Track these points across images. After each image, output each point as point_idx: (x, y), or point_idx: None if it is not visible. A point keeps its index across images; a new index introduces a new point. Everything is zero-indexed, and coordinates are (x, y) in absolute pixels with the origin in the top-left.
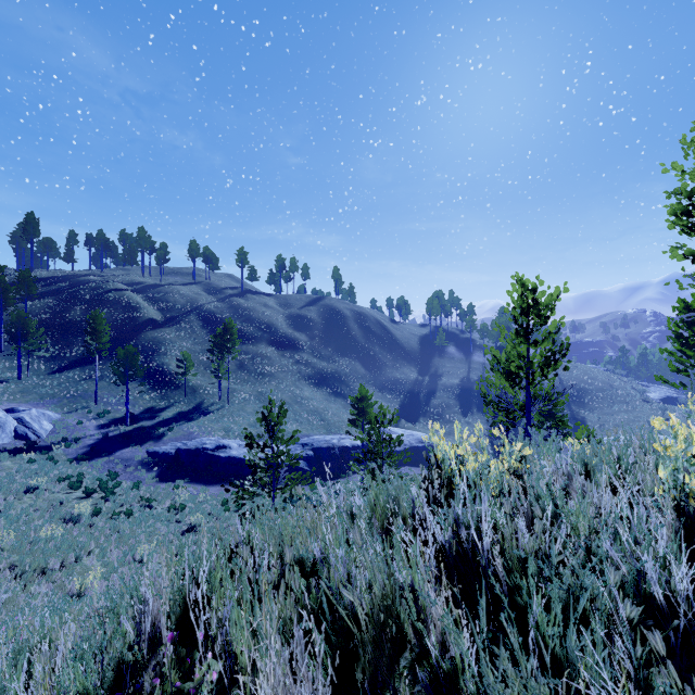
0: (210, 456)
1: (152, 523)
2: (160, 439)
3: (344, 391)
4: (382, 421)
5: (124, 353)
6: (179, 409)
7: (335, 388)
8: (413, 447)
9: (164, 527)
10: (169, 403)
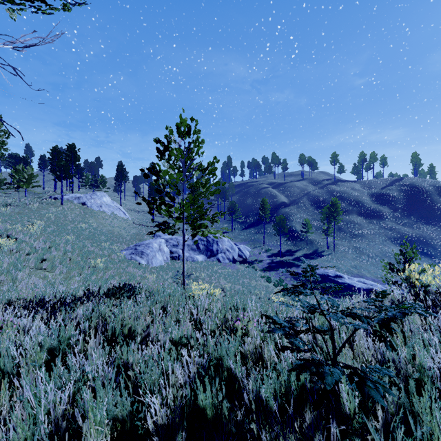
0: (331, 280)
1: None
2: (298, 266)
3: (431, 252)
4: None
5: (278, 219)
6: (304, 252)
7: (420, 249)
8: None
9: None
10: (298, 248)
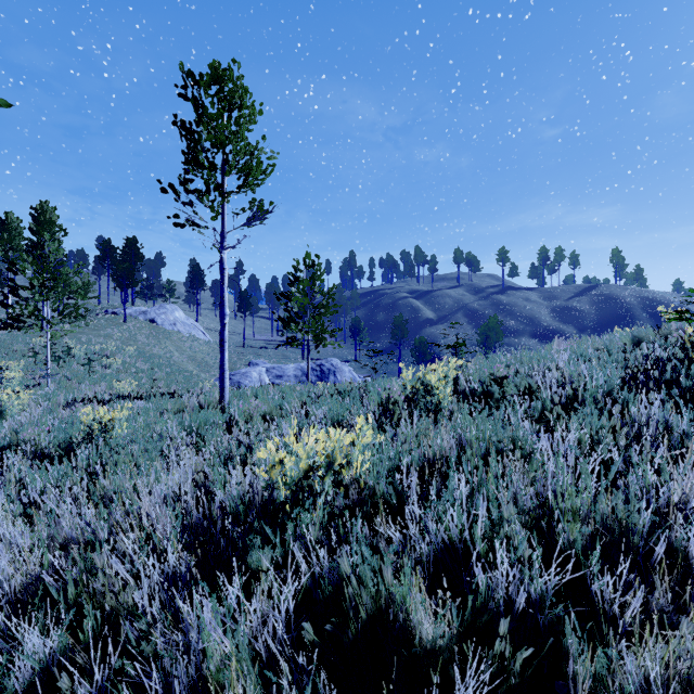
0: None
1: None
2: None
3: None
4: None
5: (418, 342)
6: None
7: None
8: None
9: None
10: None
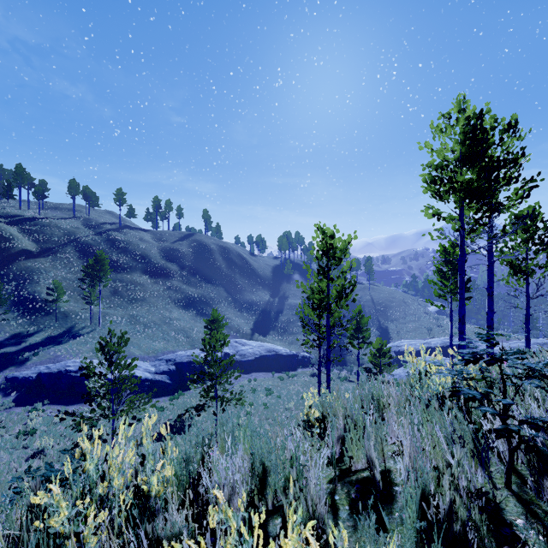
0: (72, 378)
1: None
2: (23, 364)
3: (209, 312)
4: (214, 346)
5: None
6: (49, 334)
7: (201, 309)
8: (262, 356)
9: (7, 455)
10: (39, 328)
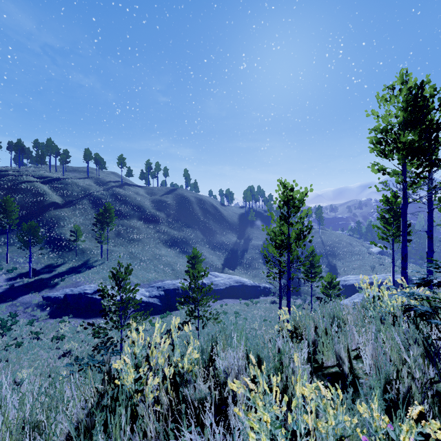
0: (89, 298)
1: (36, 351)
2: (54, 287)
3: (189, 250)
4: (197, 276)
5: (27, 227)
6: (71, 265)
7: (182, 248)
8: (231, 286)
9: (45, 353)
10: (64, 261)
